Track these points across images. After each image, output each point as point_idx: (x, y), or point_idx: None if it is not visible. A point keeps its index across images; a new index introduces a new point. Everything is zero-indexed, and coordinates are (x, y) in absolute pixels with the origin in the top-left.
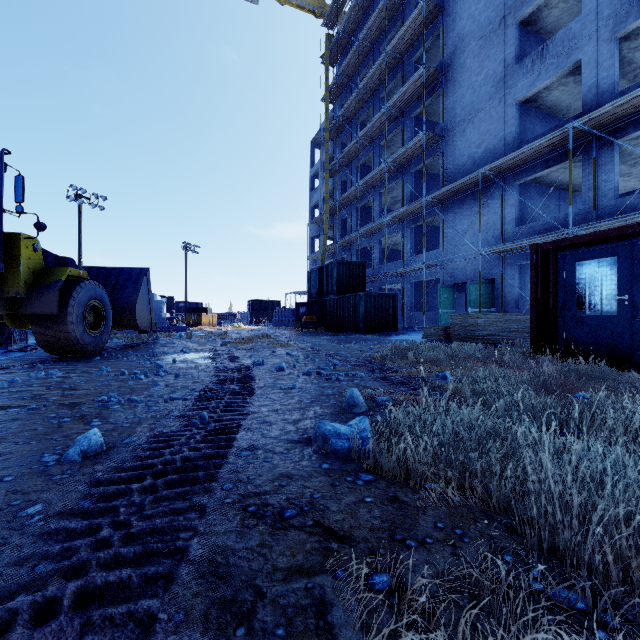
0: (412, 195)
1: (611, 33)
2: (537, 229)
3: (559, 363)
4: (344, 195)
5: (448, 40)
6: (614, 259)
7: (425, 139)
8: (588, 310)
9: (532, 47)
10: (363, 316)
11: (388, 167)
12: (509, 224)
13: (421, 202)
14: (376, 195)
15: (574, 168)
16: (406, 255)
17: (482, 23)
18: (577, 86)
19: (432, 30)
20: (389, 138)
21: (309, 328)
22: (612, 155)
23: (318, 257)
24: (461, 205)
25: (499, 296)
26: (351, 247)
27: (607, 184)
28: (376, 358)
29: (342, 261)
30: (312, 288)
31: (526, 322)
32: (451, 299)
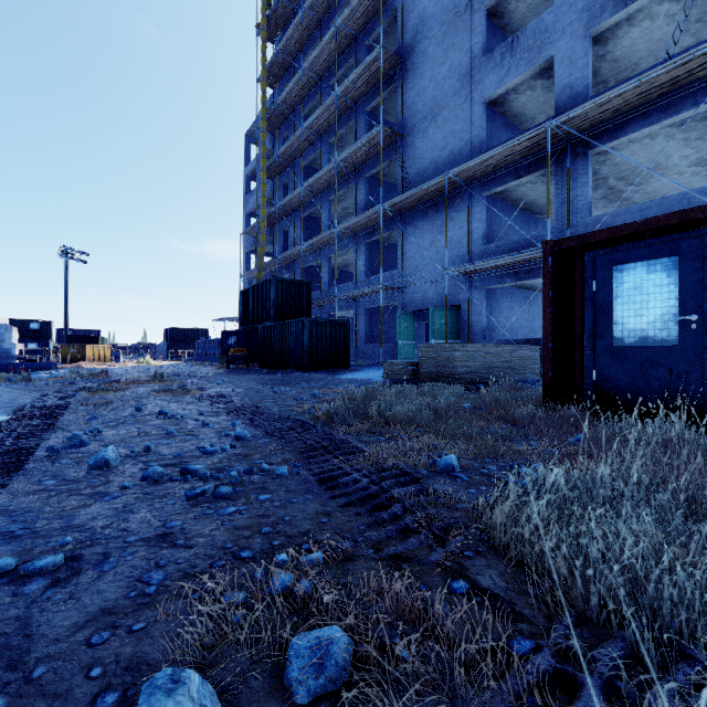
0: (367, 204)
1: (585, 28)
2: (507, 248)
3: (591, 418)
4: (285, 199)
5: (408, 22)
6: (674, 260)
7: (382, 135)
8: (632, 338)
9: (498, 44)
10: (307, 348)
11: (338, 168)
12: (476, 242)
13: (378, 210)
14: (324, 202)
15: (541, 184)
16: (360, 275)
17: (446, 5)
18: (544, 94)
19: (390, 8)
20: (340, 135)
21: (238, 364)
22: (586, 167)
23: (254, 276)
24: (423, 218)
25: (465, 325)
26: (294, 264)
27: (581, 199)
28: (319, 416)
29: (281, 278)
30: (243, 312)
31: (506, 356)
32: (412, 328)
